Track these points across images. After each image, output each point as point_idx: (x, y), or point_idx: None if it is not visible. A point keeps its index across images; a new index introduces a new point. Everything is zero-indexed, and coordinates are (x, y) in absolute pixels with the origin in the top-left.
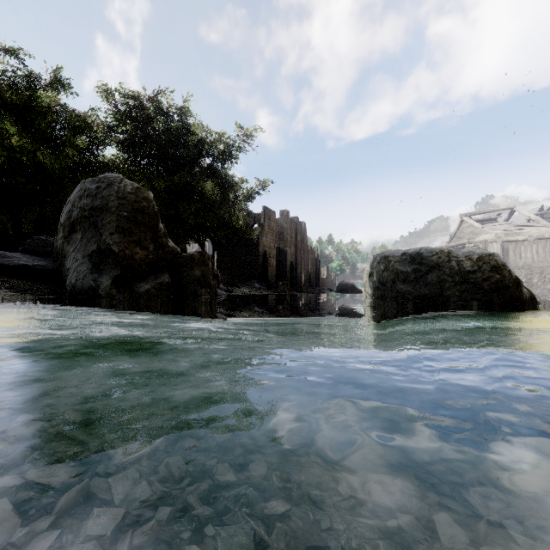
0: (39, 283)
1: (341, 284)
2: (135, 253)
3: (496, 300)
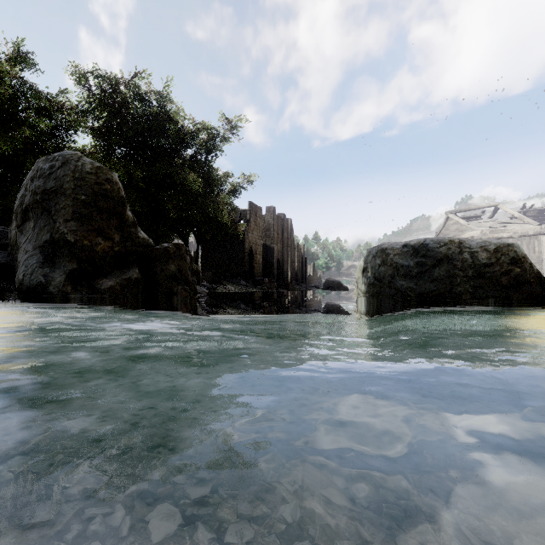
0: None
1: (328, 281)
2: (96, 244)
3: (515, 297)
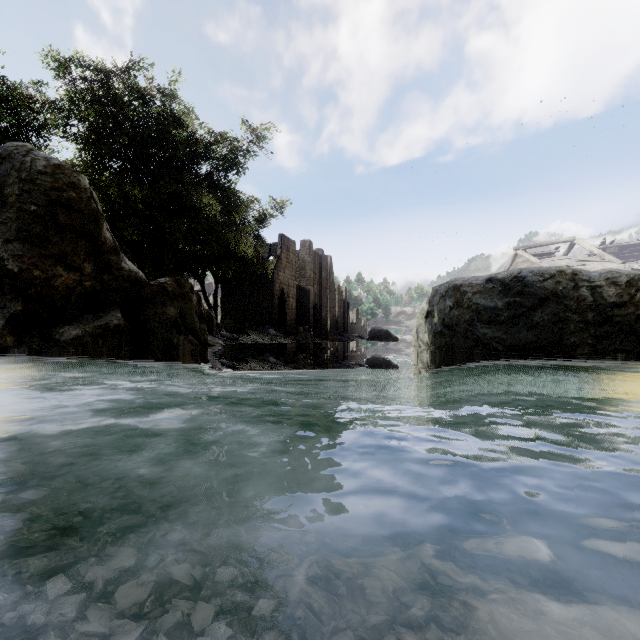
0: None
1: (374, 330)
2: (53, 276)
3: None
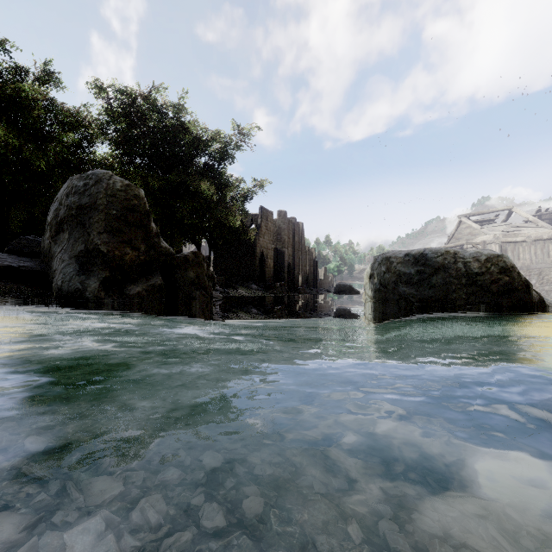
0: (24, 285)
1: (339, 285)
2: (125, 254)
3: (504, 303)
